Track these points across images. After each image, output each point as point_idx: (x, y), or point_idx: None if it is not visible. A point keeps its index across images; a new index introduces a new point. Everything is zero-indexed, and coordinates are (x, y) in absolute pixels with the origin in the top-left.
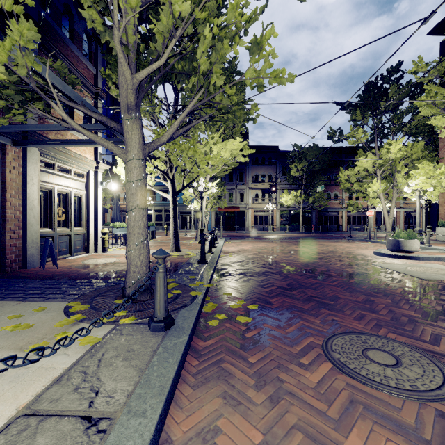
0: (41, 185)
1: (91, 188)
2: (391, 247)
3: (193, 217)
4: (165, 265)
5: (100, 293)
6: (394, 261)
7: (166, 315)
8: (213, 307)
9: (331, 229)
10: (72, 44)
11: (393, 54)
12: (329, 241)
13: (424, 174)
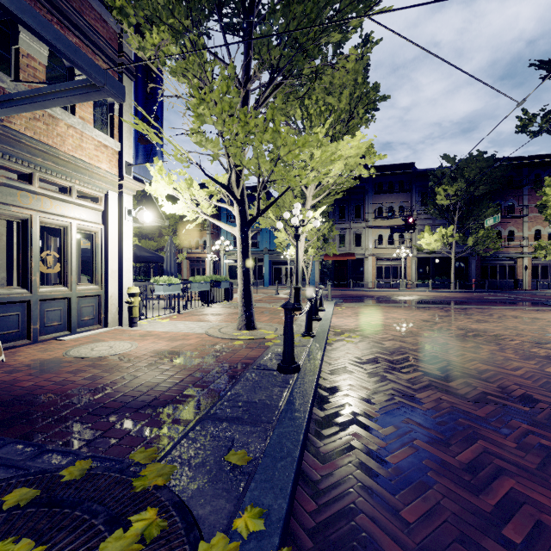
0: (0, 211)
1: (112, 221)
2: None
3: (290, 268)
4: None
5: None
6: None
7: None
8: None
9: (502, 285)
10: None
11: None
12: (524, 309)
13: None
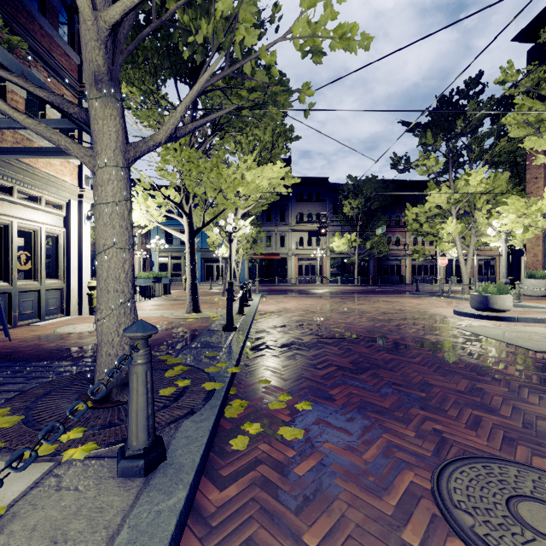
0: None
1: (73, 225)
2: (476, 304)
3: (221, 266)
4: (149, 350)
5: (55, 388)
6: (484, 323)
7: (150, 443)
8: (241, 409)
9: (392, 281)
10: (42, 17)
11: (496, 37)
12: (394, 297)
13: (514, 211)
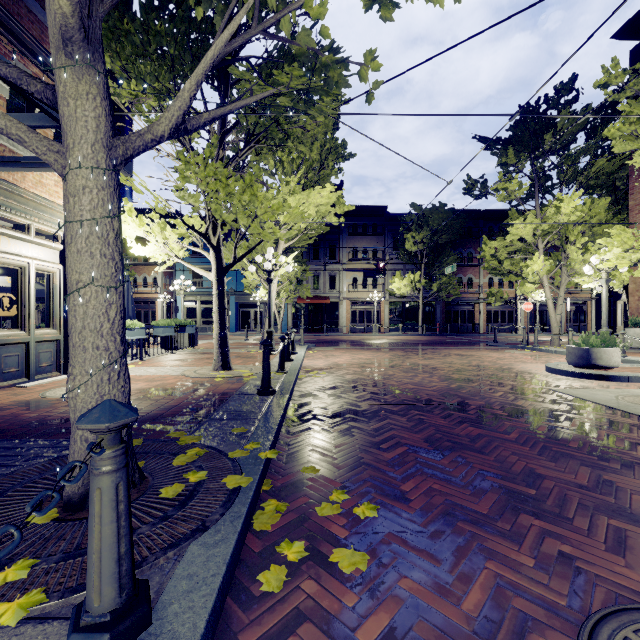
0: None
1: None
2: (575, 360)
3: (260, 312)
4: (122, 448)
5: (14, 485)
6: (587, 383)
7: (123, 600)
8: (277, 515)
9: (463, 329)
10: None
11: (616, 10)
12: (468, 349)
13: (620, 244)
